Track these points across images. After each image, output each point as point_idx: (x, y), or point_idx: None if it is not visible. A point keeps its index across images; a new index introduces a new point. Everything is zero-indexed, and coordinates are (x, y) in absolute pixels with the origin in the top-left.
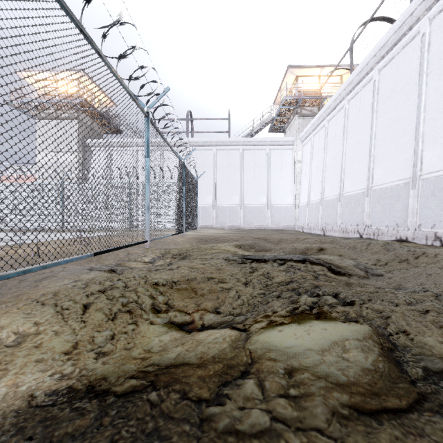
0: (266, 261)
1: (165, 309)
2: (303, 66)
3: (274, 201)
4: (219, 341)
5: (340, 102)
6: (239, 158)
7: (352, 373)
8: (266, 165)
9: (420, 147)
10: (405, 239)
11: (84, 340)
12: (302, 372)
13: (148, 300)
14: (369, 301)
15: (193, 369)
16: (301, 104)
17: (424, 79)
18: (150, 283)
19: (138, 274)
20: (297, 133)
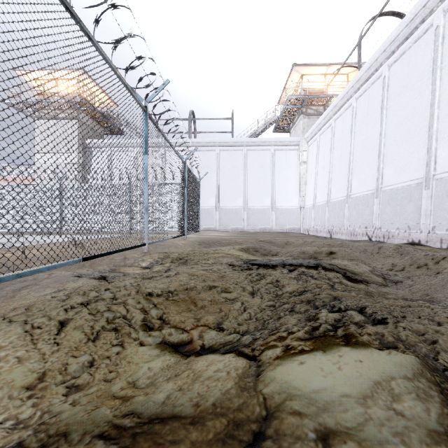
0: (274, 267)
1: (158, 325)
2: (309, 64)
3: (279, 202)
4: (222, 377)
5: (347, 100)
6: (242, 158)
7: (416, 441)
8: (270, 166)
9: (434, 145)
10: (418, 242)
11: (54, 370)
12: (342, 438)
13: (139, 314)
14: (403, 318)
15: (185, 429)
16: (306, 103)
17: (438, 73)
18: (143, 293)
19: (130, 282)
20: (303, 133)
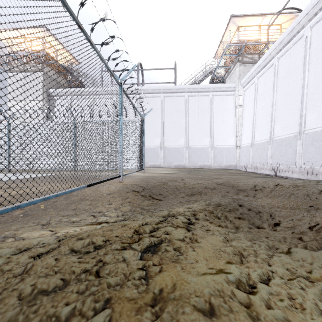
0: None
1: None
2: (245, 14)
3: (217, 142)
4: None
5: (297, 33)
6: (184, 103)
7: None
8: (209, 109)
9: None
10: None
11: None
12: None
13: None
14: None
15: None
16: (242, 52)
17: None
18: None
19: None
20: (239, 79)
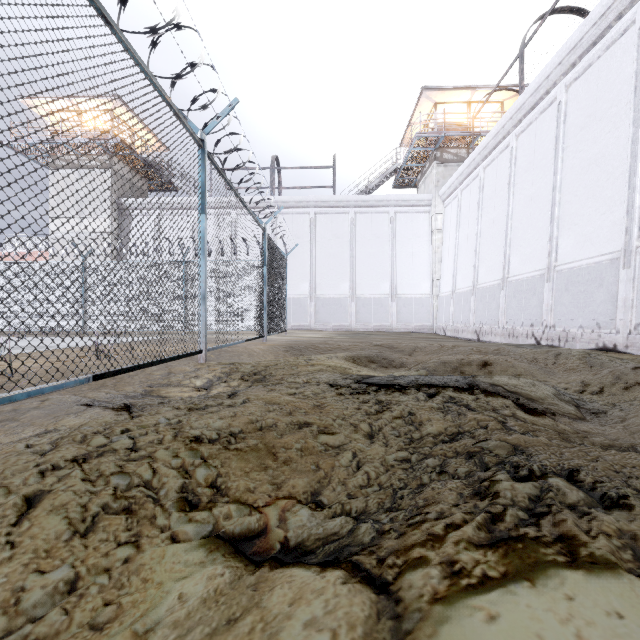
0: (402, 388)
1: (207, 498)
2: (445, 87)
3: (401, 289)
4: None
5: (503, 139)
6: (349, 225)
7: None
8: (389, 235)
9: (637, 201)
10: (613, 347)
11: None
12: None
13: (174, 478)
14: None
15: None
16: (442, 144)
17: None
18: (185, 439)
19: (167, 418)
20: (437, 188)
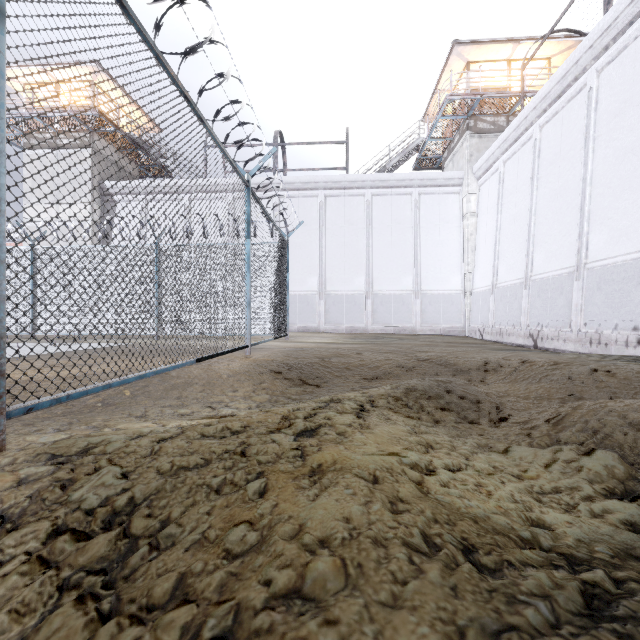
0: None
1: None
2: (481, 40)
3: (427, 284)
4: None
5: (574, 81)
6: (364, 209)
7: None
8: (412, 221)
9: None
10: None
11: None
12: None
13: None
14: None
15: None
16: (476, 111)
17: None
18: None
19: None
20: (470, 163)
